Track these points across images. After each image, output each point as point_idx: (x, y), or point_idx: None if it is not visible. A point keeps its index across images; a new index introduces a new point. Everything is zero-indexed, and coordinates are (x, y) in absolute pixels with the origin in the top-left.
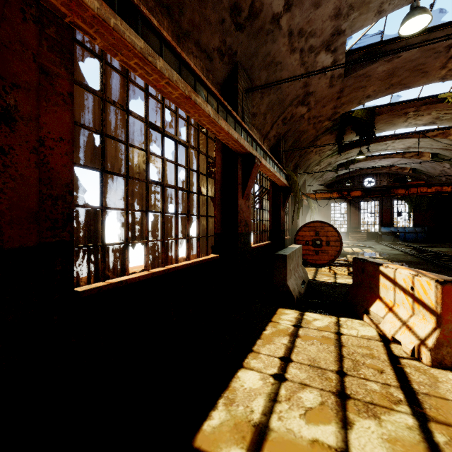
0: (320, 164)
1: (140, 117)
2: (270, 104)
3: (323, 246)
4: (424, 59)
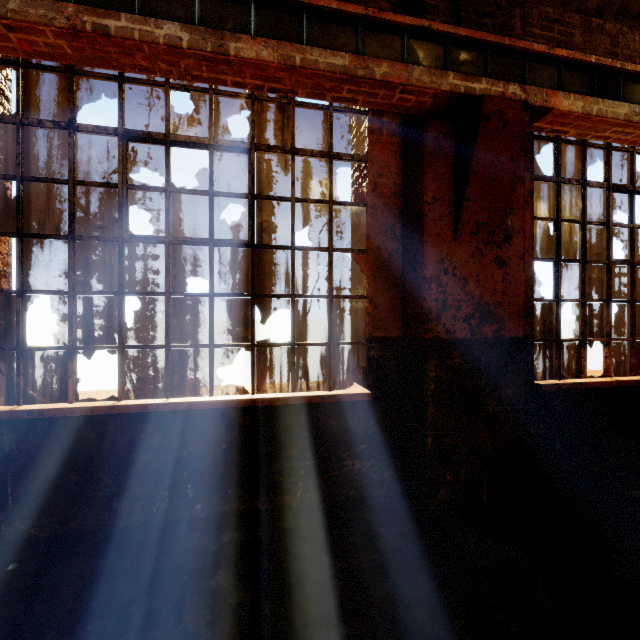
0: None
1: (599, 184)
2: None
3: None
4: None
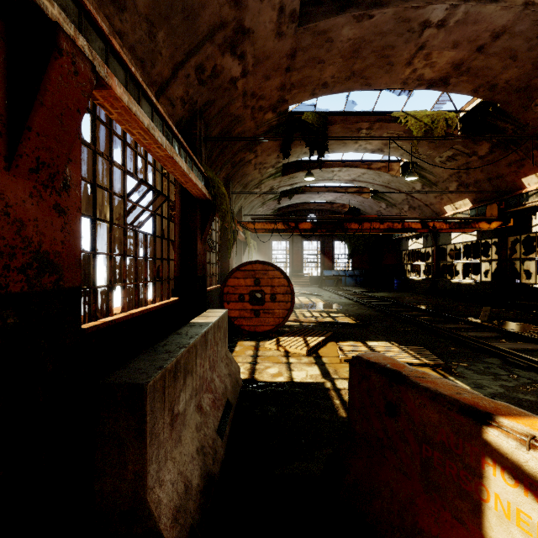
0: (260, 187)
1: None
2: (162, 0)
3: (266, 302)
4: (395, 38)
